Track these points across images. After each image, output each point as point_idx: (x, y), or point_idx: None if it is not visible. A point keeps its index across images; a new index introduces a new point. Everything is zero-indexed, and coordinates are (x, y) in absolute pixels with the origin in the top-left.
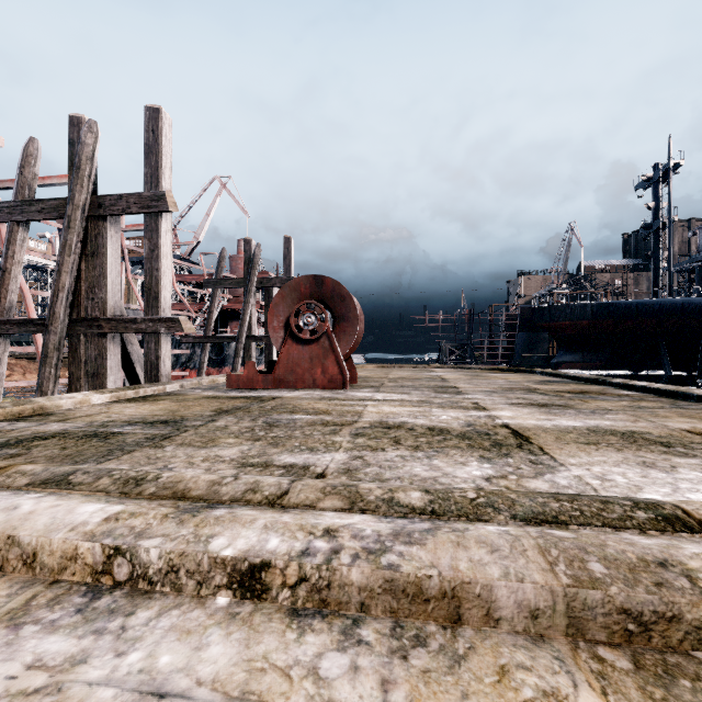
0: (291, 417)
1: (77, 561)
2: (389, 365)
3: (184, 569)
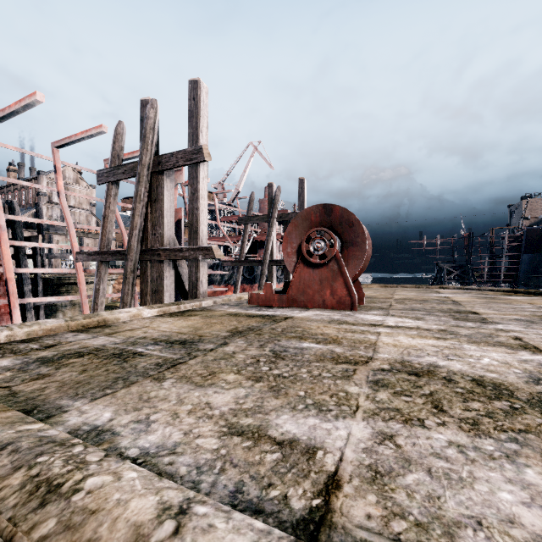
0: (299, 345)
1: None
2: (392, 285)
3: None
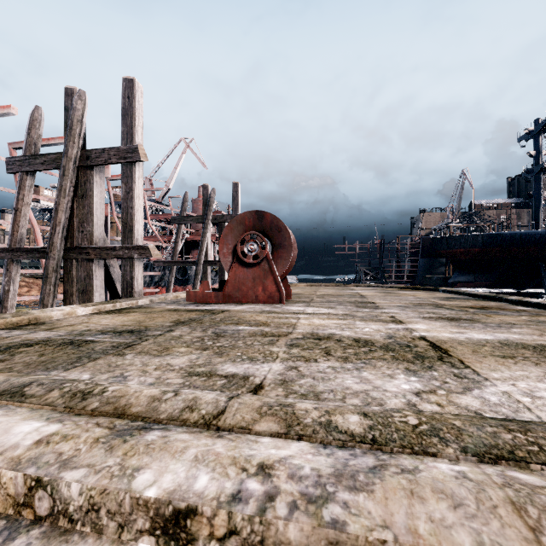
0: (235, 328)
1: None
2: (317, 284)
3: (105, 509)
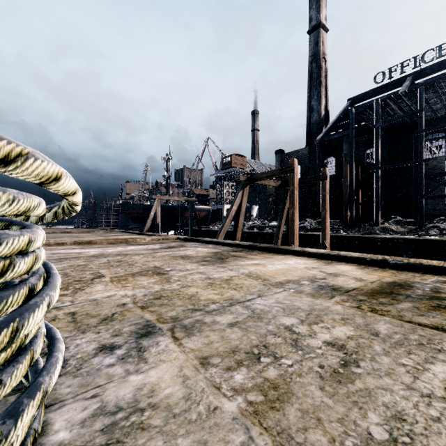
0: None
1: None
2: (45, 228)
3: None
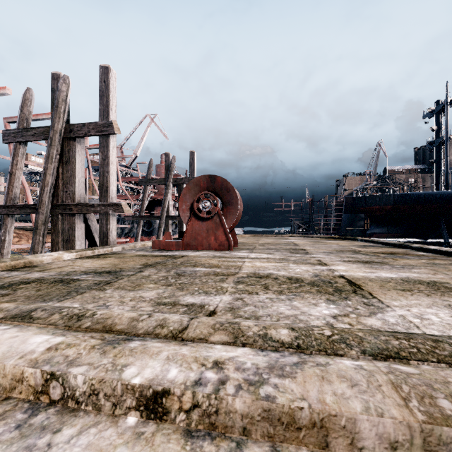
0: (193, 269)
1: (23, 382)
2: (259, 235)
3: (103, 393)
